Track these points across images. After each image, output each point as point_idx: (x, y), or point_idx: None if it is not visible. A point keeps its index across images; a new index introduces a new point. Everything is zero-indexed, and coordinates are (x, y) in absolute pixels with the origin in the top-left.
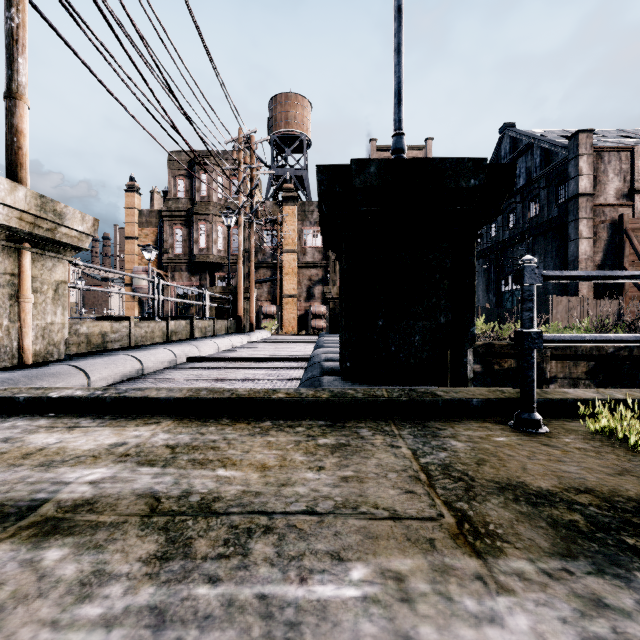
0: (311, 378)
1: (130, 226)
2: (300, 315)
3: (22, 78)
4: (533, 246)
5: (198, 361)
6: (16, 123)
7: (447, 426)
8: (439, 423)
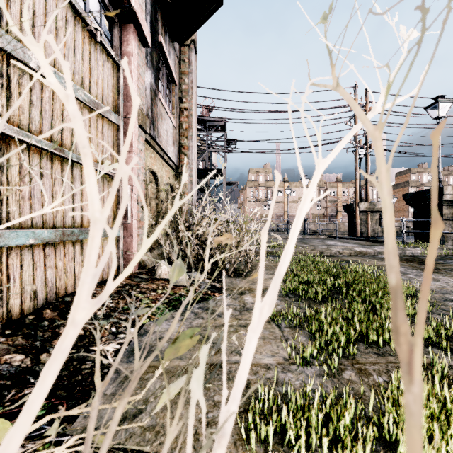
0: None
1: None
2: None
3: (367, 179)
4: None
5: None
6: (366, 189)
7: None
8: None
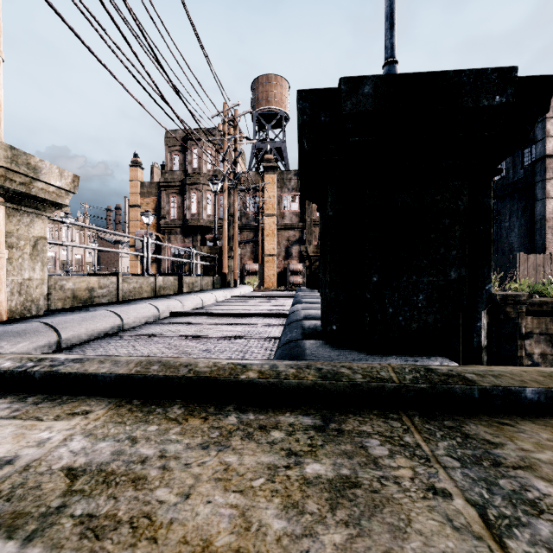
0: (290, 341)
1: (134, 196)
2: (279, 272)
3: None
4: (498, 207)
5: (180, 316)
6: None
7: (501, 437)
8: (484, 429)
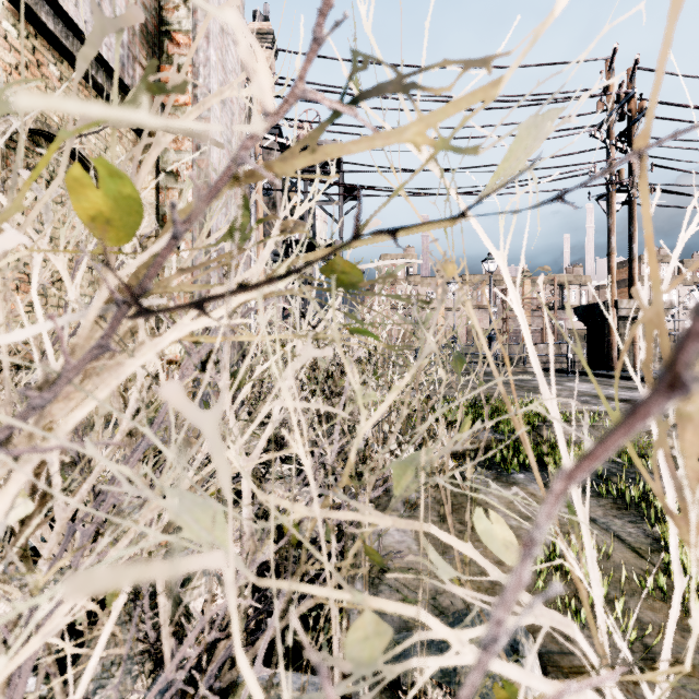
0: None
1: None
2: None
3: (634, 252)
4: None
5: None
6: (631, 272)
7: None
8: None
